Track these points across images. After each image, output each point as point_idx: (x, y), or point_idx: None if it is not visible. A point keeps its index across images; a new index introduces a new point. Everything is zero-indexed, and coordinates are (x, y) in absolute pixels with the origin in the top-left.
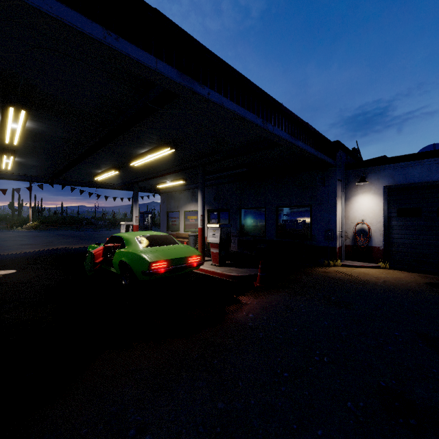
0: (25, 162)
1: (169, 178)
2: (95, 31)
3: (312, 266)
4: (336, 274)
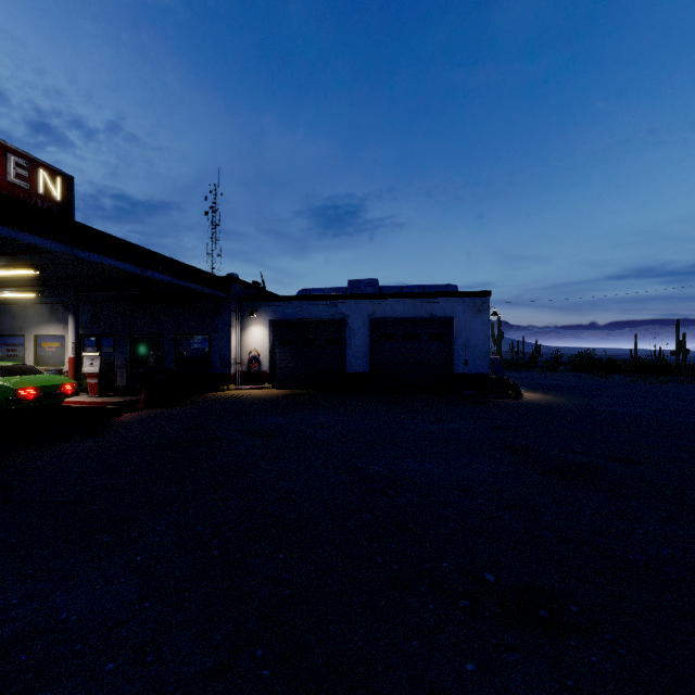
0: None
1: (12, 288)
2: (4, 232)
3: (208, 392)
4: (223, 395)
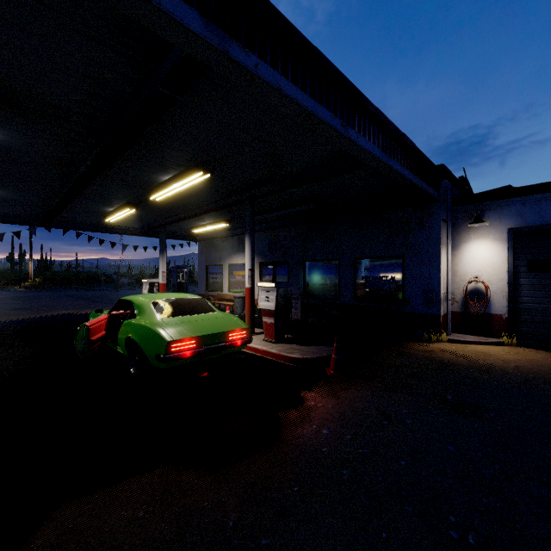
0: (3, 195)
1: (208, 219)
2: None
3: (406, 341)
4: (443, 355)
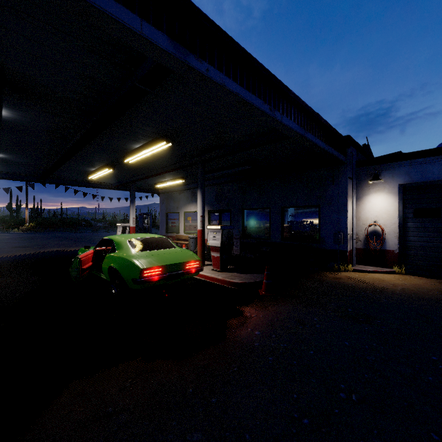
0: (11, 159)
1: (168, 176)
2: None
3: (321, 271)
4: (348, 281)
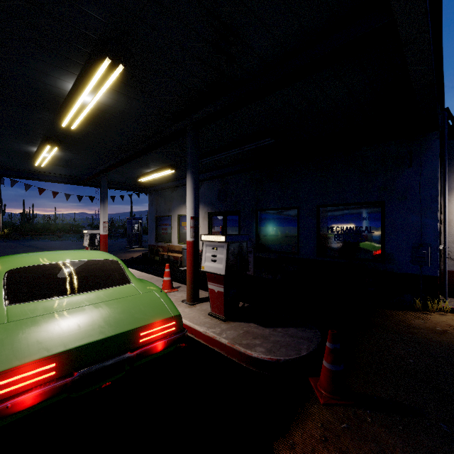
0: None
1: (151, 164)
2: None
3: (393, 310)
4: None
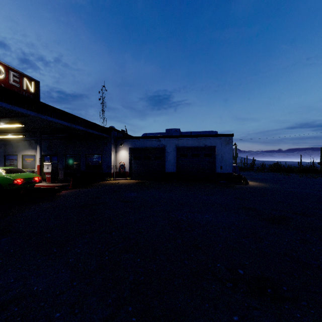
0: None
1: (11, 133)
2: (8, 106)
3: (101, 181)
4: (108, 182)
